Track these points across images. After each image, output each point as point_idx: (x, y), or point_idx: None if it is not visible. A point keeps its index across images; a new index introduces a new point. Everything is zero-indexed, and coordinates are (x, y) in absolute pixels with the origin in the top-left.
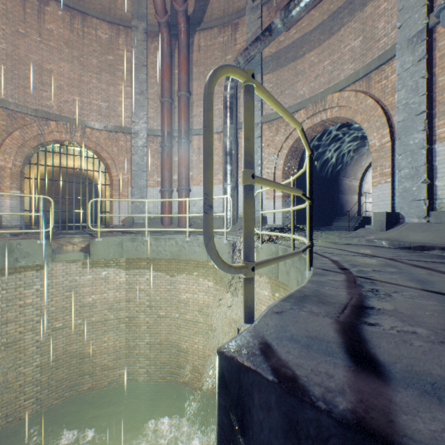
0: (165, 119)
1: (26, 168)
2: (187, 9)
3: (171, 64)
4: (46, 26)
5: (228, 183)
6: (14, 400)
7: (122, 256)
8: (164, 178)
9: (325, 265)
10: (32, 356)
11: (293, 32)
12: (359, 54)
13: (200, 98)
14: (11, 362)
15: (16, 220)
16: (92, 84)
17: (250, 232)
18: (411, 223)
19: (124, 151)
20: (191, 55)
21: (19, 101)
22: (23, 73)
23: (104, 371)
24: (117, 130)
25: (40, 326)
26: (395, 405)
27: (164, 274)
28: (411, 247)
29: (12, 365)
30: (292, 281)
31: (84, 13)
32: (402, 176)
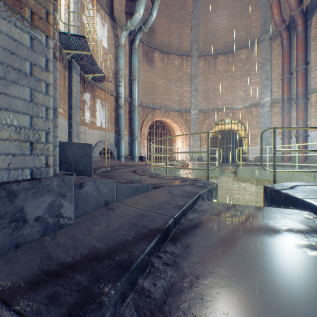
0: (284, 90)
1: None
2: (302, 8)
3: (289, 50)
4: (216, 68)
5: None
6: None
7: (252, 177)
8: (283, 129)
9: None
10: None
11: None
12: None
13: None
14: None
15: (206, 158)
16: (237, 86)
17: (274, 163)
18: None
19: (255, 117)
20: (308, 34)
21: (207, 107)
22: (208, 94)
23: None
24: (250, 106)
25: None
26: (285, 190)
27: None
28: None
29: None
30: None
31: (233, 51)
32: None
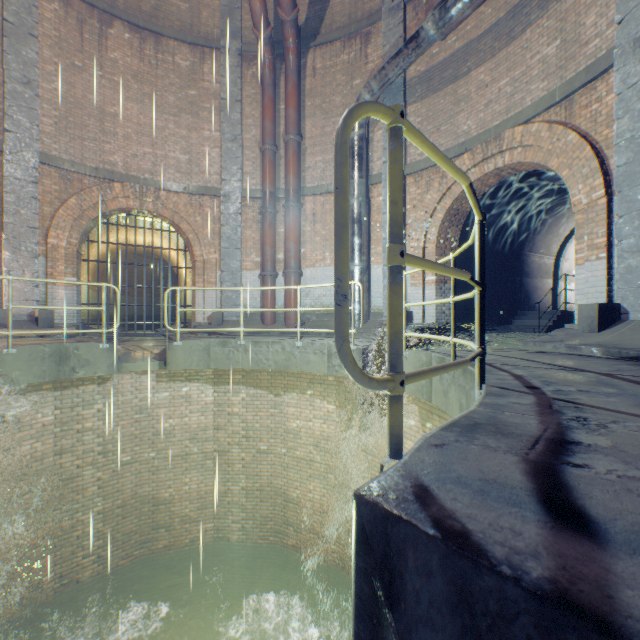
0: (267, 174)
1: (83, 247)
2: (297, 17)
3: (275, 96)
4: (109, 54)
5: (356, 264)
6: (70, 556)
7: (209, 367)
8: (265, 257)
9: (503, 381)
10: (92, 498)
11: (453, 39)
12: (554, 66)
13: (316, 143)
14: (66, 505)
15: (71, 316)
16: (169, 130)
17: (398, 332)
18: (639, 321)
19: (211, 221)
20: (303, 83)
21: (76, 157)
22: (81, 120)
23: (185, 524)
24: (201, 192)
25: (103, 459)
26: (615, 576)
27: (266, 393)
28: (639, 357)
29: (68, 509)
30: (452, 406)
31: (158, 34)
32: (624, 250)
